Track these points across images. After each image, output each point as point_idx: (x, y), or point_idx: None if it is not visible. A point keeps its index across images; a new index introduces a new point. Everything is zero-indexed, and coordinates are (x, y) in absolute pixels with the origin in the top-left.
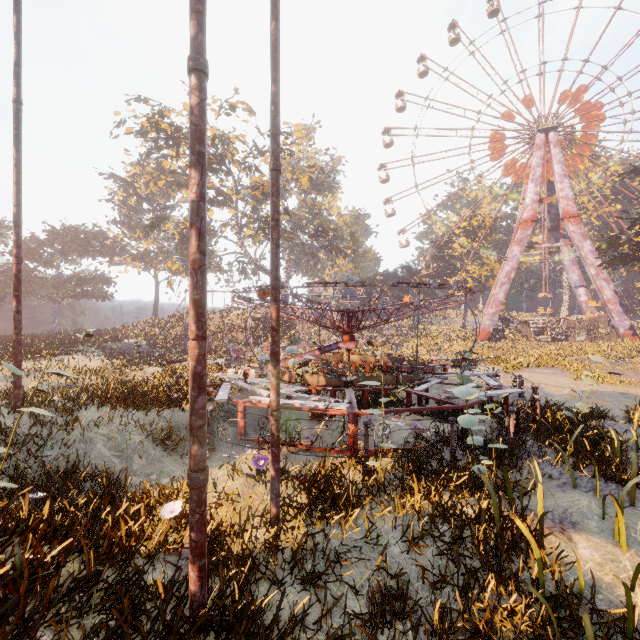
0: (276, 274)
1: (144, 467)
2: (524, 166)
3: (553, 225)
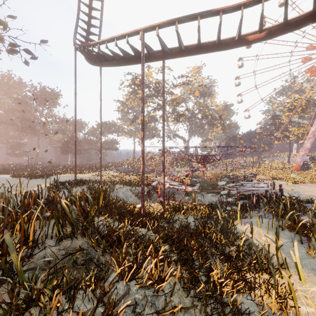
0: (163, 148)
1: (132, 201)
2: None
3: None
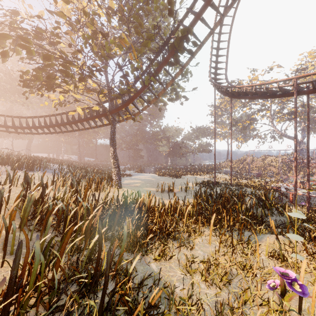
0: (308, 162)
1: None
2: None
3: None
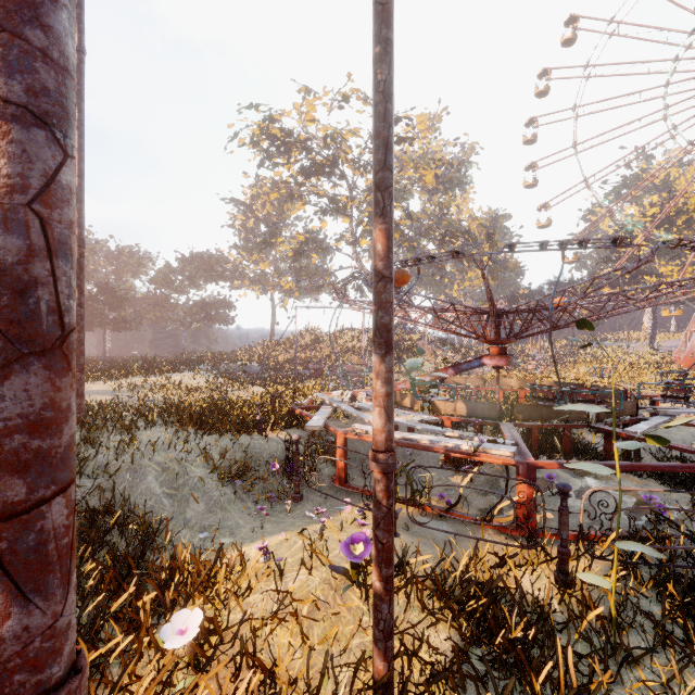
0: (384, 157)
1: (201, 515)
2: None
3: None
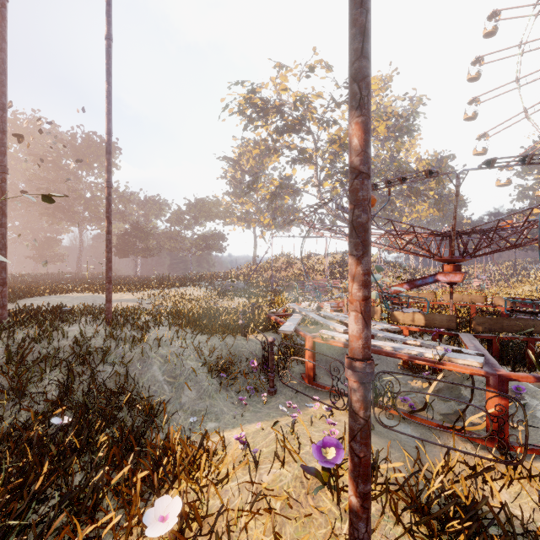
0: (361, 45)
1: (193, 401)
2: None
3: None
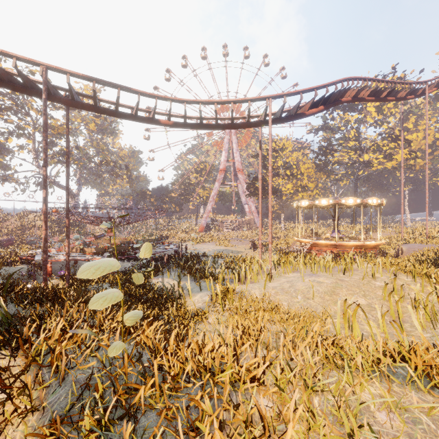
0: (68, 209)
1: None
2: (221, 141)
3: (235, 173)
